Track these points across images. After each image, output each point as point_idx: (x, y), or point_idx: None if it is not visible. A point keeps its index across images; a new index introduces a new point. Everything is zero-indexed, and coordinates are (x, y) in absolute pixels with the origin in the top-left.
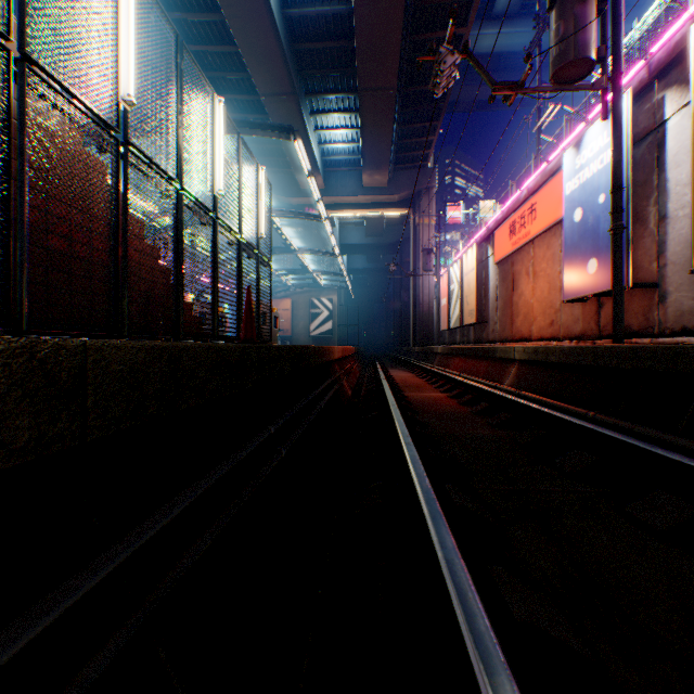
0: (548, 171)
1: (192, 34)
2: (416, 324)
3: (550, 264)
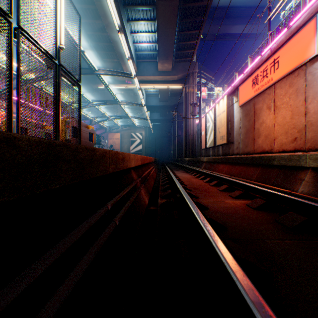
0: (293, 28)
1: None
2: (187, 146)
3: (293, 97)
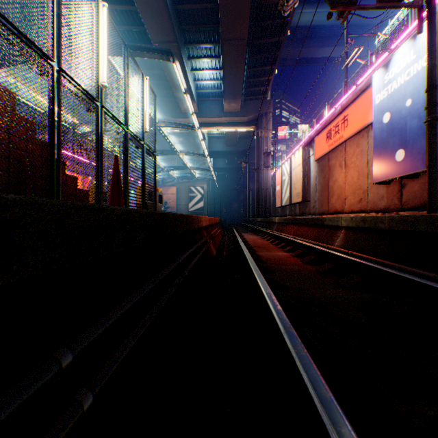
0: (358, 91)
1: None
2: (259, 203)
3: (359, 157)
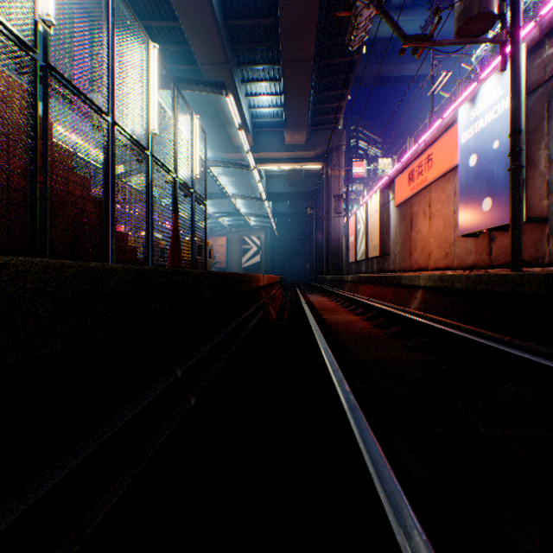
0: (443, 126)
1: (141, 11)
2: (329, 257)
3: (445, 204)
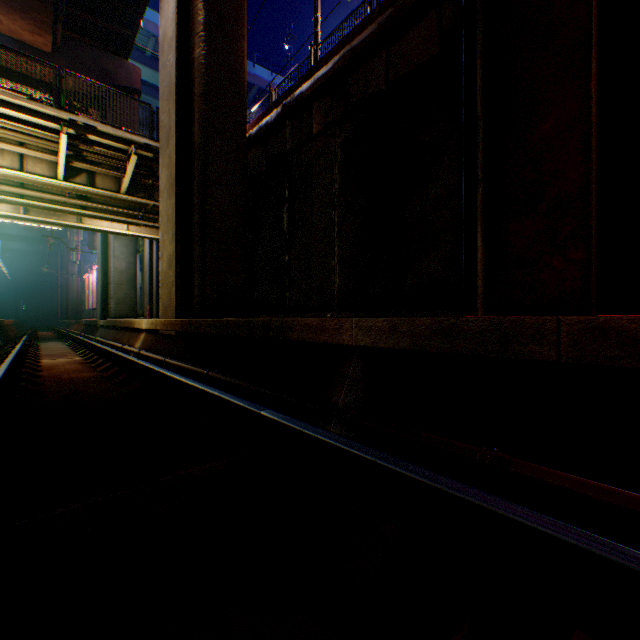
0: None
1: None
2: (70, 305)
3: None
